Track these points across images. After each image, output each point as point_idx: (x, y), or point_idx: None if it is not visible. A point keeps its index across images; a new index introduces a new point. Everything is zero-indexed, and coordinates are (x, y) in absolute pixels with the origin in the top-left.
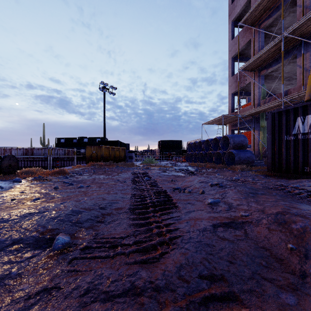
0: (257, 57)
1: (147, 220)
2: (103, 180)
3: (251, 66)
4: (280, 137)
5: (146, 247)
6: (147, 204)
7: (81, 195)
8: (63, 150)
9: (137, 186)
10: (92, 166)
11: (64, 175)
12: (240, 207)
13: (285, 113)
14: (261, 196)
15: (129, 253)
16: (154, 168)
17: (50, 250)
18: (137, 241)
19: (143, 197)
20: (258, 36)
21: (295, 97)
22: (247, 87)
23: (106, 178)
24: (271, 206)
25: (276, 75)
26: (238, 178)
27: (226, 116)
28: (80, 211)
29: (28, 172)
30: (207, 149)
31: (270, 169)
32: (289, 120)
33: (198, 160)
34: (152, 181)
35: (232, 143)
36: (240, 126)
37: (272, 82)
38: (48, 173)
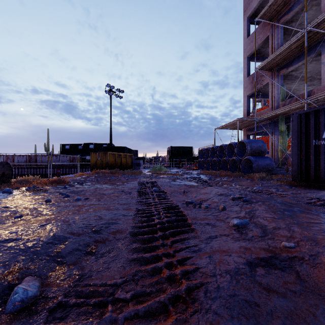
0: (276, 55)
1: (155, 251)
2: (106, 191)
3: (270, 65)
4: (307, 142)
5: (152, 308)
6: (154, 225)
7: (74, 212)
8: (68, 157)
9: (143, 200)
10: (96, 174)
11: (63, 184)
12: (279, 232)
13: (314, 115)
14: (301, 215)
15: (124, 321)
16: (164, 176)
17: (1, 311)
18: (138, 293)
19: (149, 214)
20: (277, 32)
21: (320, 98)
22: (264, 89)
23: (110, 187)
24: (323, 232)
25: (296, 74)
26: (259, 188)
27: (241, 120)
28: (66, 237)
29: (23, 181)
30: (221, 156)
31: (295, 178)
32: (318, 122)
33: (211, 167)
34: (161, 193)
35: (249, 149)
36: (256, 130)
37: (292, 83)
38: (46, 182)
